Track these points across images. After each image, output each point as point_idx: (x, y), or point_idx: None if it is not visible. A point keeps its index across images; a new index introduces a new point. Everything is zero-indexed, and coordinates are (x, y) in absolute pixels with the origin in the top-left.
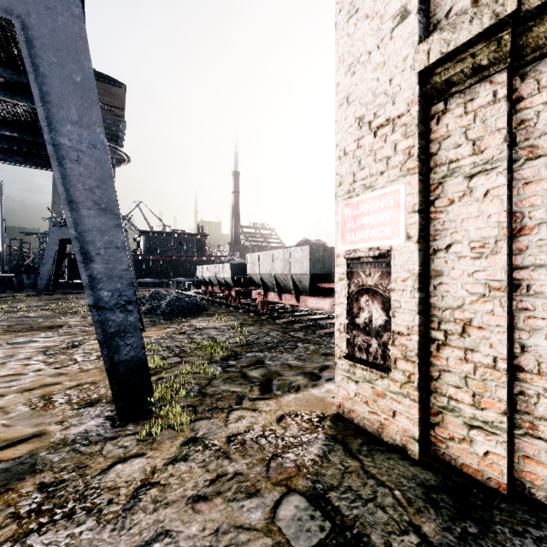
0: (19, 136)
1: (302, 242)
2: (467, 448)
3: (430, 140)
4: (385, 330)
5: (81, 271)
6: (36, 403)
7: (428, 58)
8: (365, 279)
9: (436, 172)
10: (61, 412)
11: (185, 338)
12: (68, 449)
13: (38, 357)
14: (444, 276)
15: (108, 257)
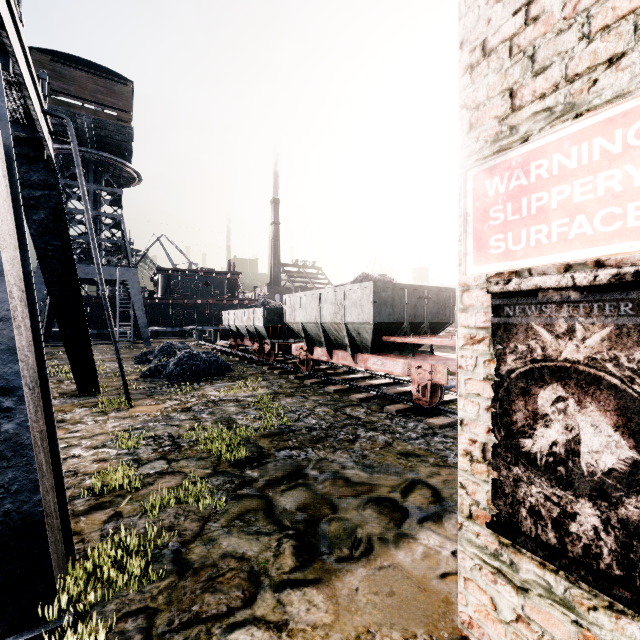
0: None
1: (361, 278)
2: None
3: None
4: (633, 488)
5: None
6: None
7: None
8: (553, 343)
9: None
10: None
11: (187, 419)
12: None
13: None
14: None
15: None
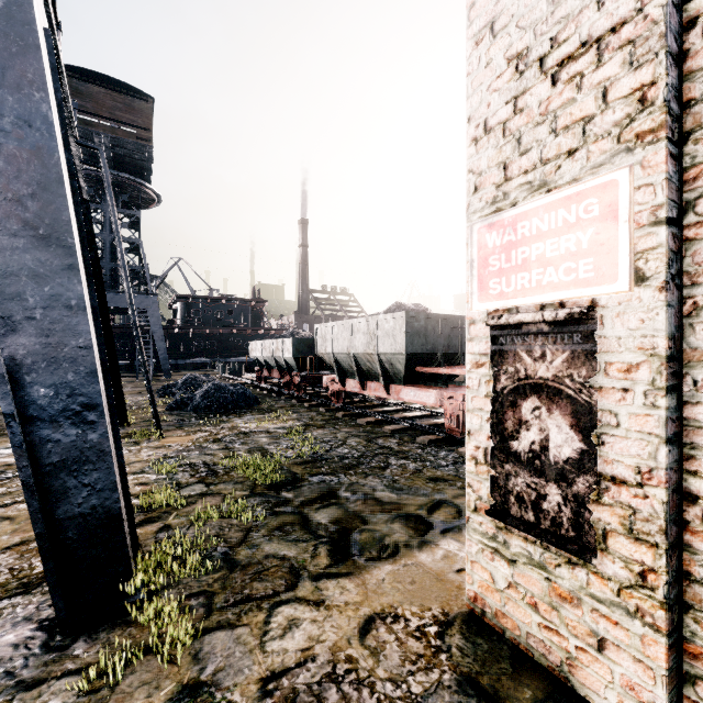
0: None
1: (394, 307)
2: None
3: (684, 74)
4: (581, 470)
5: None
6: None
7: None
8: (532, 365)
9: (701, 138)
10: None
11: (220, 448)
12: None
13: None
14: None
15: (51, 324)
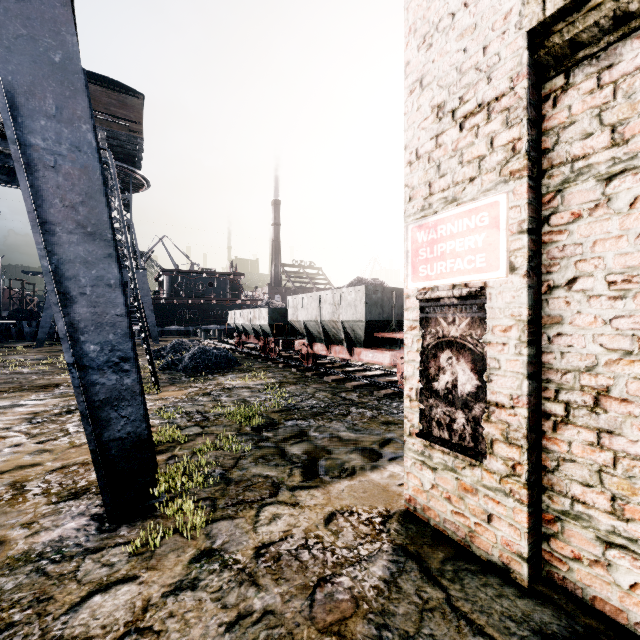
0: (2, 148)
1: (356, 281)
2: (602, 575)
3: (542, 131)
4: (477, 400)
5: (57, 317)
6: (2, 494)
7: (544, 9)
8: (447, 327)
9: (552, 175)
10: (32, 508)
11: (209, 400)
12: (30, 569)
13: (21, 427)
14: (565, 324)
15: (97, 298)
